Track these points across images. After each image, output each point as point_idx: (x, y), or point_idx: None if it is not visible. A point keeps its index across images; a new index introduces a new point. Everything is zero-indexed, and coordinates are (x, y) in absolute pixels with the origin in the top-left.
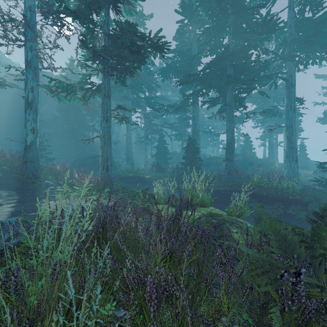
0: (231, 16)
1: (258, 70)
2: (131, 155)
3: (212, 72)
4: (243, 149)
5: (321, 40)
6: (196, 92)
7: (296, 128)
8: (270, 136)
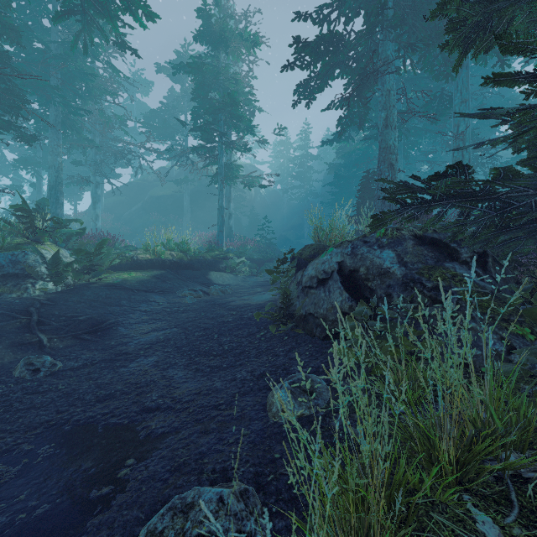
0: None
1: None
2: None
3: None
4: None
5: None
6: None
7: None
8: None
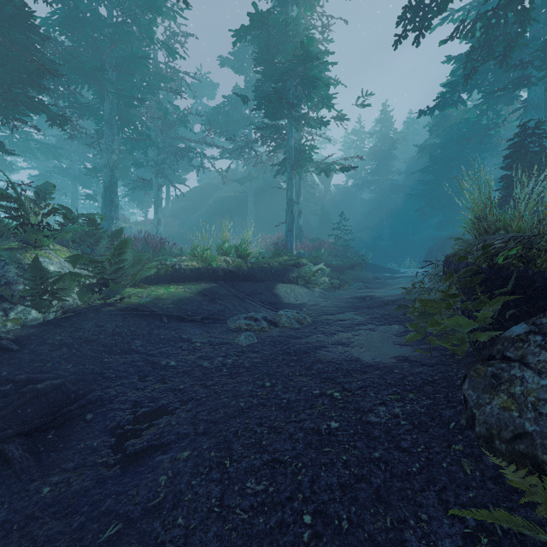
0: None
1: None
2: None
3: None
4: None
5: None
6: None
7: None
8: None
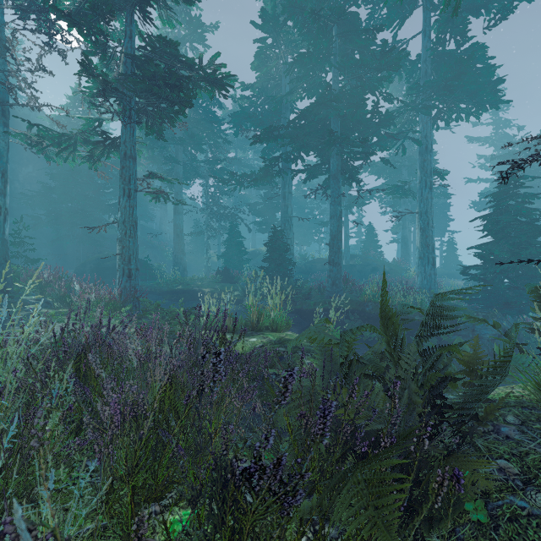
0: (336, 40)
1: (378, 125)
2: (181, 255)
3: (310, 125)
4: (364, 247)
5: (467, 85)
6: (285, 155)
7: (443, 216)
8: (404, 228)
